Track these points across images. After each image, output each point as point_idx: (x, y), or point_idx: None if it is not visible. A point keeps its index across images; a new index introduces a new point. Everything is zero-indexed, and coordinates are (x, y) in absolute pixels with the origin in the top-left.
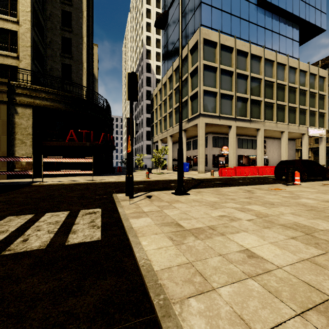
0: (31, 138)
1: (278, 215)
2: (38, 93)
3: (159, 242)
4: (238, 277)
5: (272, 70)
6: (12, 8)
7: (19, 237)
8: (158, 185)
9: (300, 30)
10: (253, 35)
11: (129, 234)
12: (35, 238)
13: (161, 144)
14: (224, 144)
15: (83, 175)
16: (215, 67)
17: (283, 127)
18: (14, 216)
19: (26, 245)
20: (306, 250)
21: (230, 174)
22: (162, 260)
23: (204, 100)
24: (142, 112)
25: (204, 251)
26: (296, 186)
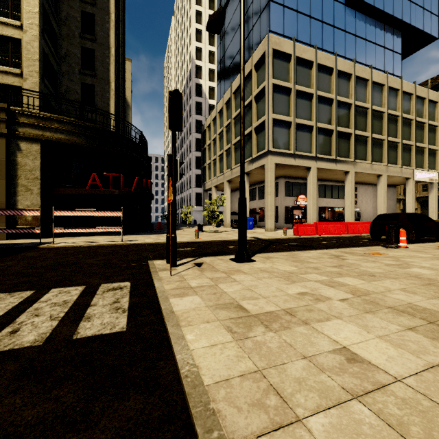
0: (39, 183)
1: (384, 292)
2: (48, 123)
3: (211, 335)
4: (336, 398)
5: (365, 92)
6: (13, 8)
7: (6, 326)
8: (211, 248)
9: (403, 38)
10: (340, 45)
11: (168, 322)
12: (29, 328)
13: (215, 192)
14: (300, 192)
15: (110, 233)
16: (289, 88)
17: (380, 169)
18: (6, 293)
19: (15, 340)
20: (434, 349)
21: (309, 233)
22: (216, 367)
23: (273, 132)
24: (190, 149)
25: (280, 350)
26: (402, 249)
